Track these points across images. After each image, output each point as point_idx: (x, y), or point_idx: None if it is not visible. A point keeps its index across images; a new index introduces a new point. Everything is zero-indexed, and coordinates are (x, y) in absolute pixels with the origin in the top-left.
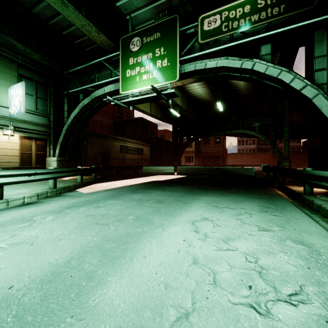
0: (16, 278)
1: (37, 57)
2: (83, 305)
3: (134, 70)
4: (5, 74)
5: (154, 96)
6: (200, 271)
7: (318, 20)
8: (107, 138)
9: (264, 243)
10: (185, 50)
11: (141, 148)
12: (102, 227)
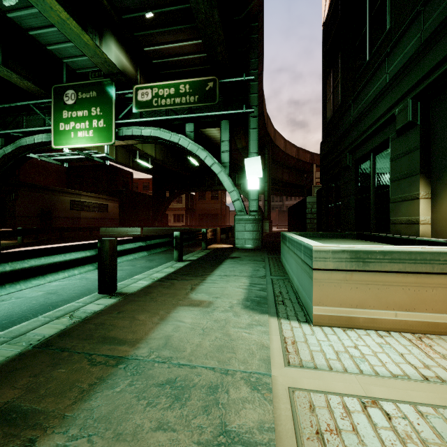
0: None
1: None
2: None
3: (68, 124)
4: None
5: (86, 157)
6: None
7: (220, 114)
8: (49, 190)
9: None
10: (123, 114)
11: (104, 204)
12: None
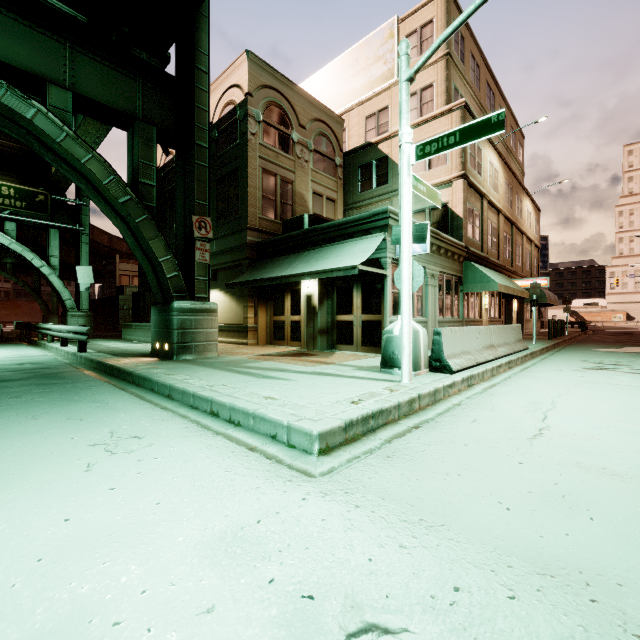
0: None
1: None
2: None
3: None
4: None
5: None
6: None
7: (52, 224)
8: None
9: None
10: None
11: None
12: None
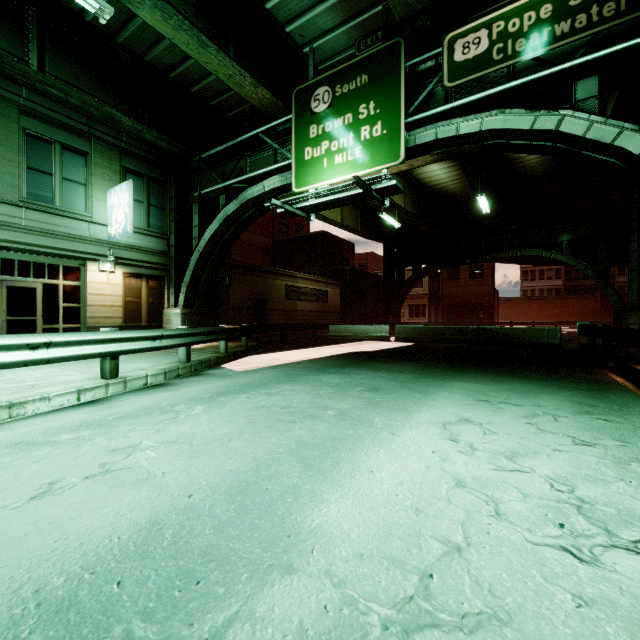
0: (191, 486)
1: (151, 136)
2: (300, 525)
3: (318, 147)
4: (102, 169)
5: (356, 194)
6: (471, 498)
7: None
8: (263, 272)
9: (585, 464)
10: (416, 104)
11: (323, 290)
12: (288, 425)
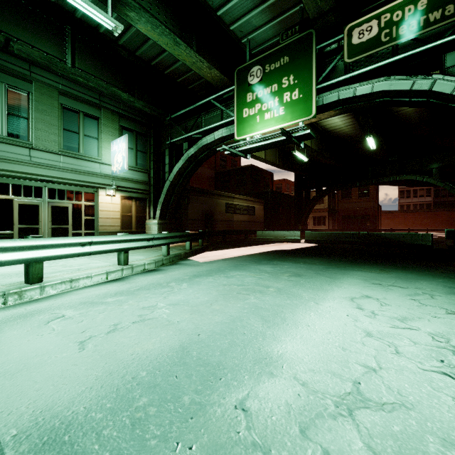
0: (197, 329)
1: (139, 104)
2: (271, 353)
3: (253, 108)
4: (108, 128)
5: (281, 140)
6: (378, 343)
7: None
8: (210, 194)
9: None
10: (323, 75)
11: (252, 206)
12: (246, 296)
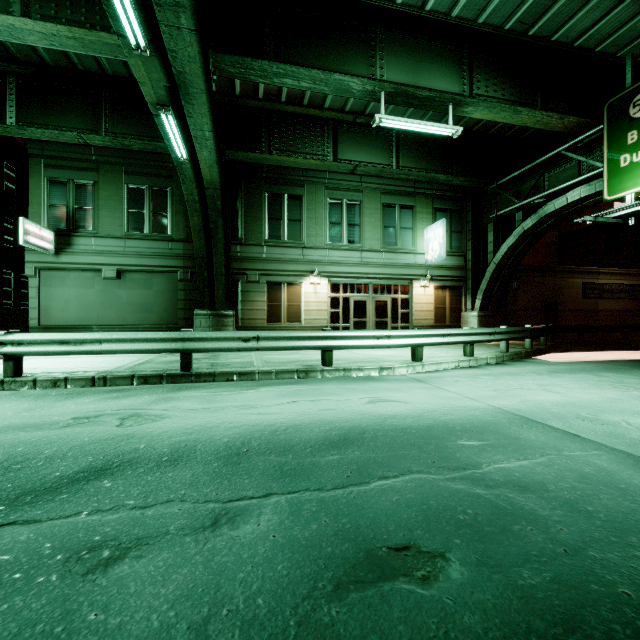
0: (576, 397)
1: (457, 181)
2: None
3: (638, 152)
4: (422, 214)
5: None
6: None
7: None
8: (553, 272)
9: None
10: None
11: (639, 284)
12: (625, 390)
